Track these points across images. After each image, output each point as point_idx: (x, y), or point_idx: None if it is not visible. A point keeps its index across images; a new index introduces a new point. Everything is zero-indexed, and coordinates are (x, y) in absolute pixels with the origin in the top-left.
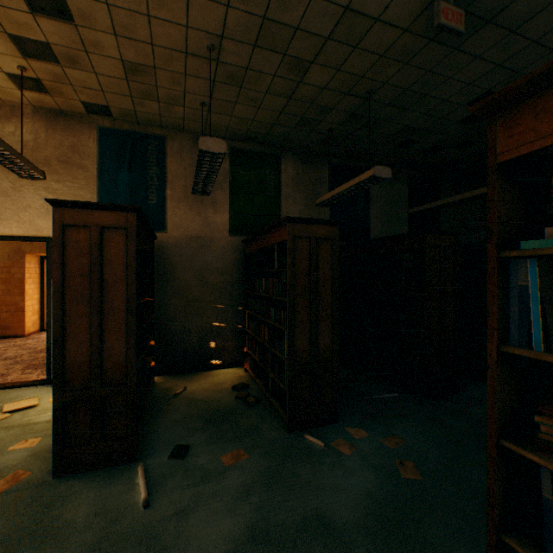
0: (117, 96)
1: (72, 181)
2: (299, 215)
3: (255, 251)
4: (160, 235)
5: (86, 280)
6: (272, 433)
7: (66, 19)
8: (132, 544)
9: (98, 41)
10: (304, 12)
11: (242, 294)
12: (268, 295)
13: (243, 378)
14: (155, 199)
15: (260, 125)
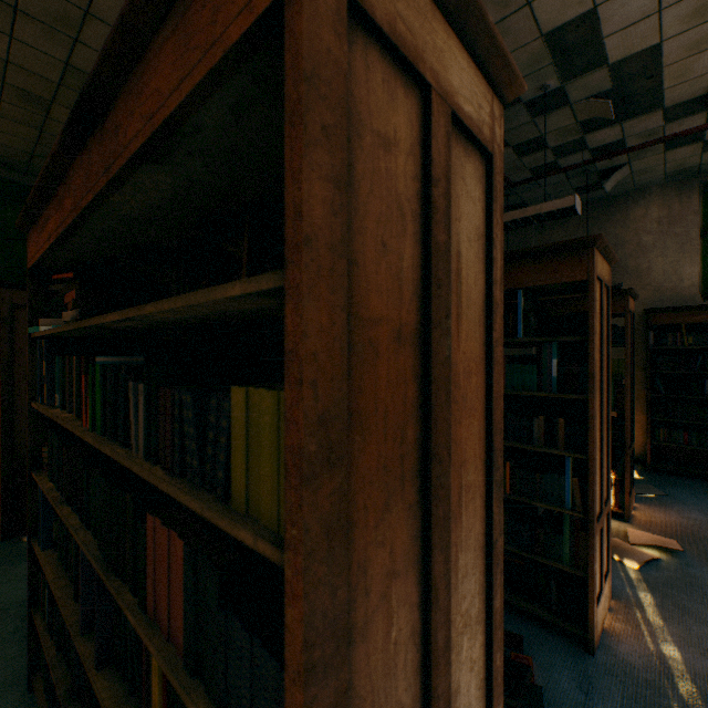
0: None
1: None
2: None
3: None
4: None
5: None
6: None
7: None
8: None
9: None
10: (9, 49)
11: None
12: None
13: None
14: None
15: (10, 151)
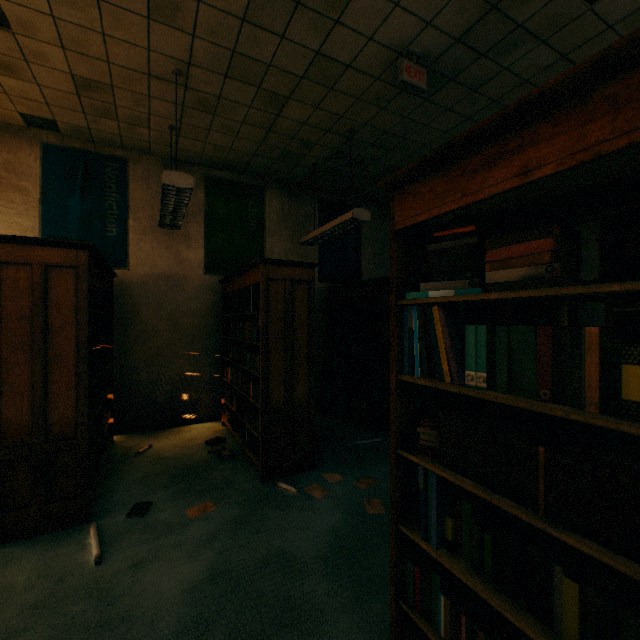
0: (67, 111)
1: (6, 205)
2: (285, 253)
3: (233, 292)
4: (121, 272)
5: (27, 324)
6: (245, 484)
7: (0, 25)
8: (81, 598)
9: (41, 52)
10: (275, 51)
11: (220, 339)
12: (244, 340)
13: (219, 433)
14: (115, 230)
15: (239, 154)
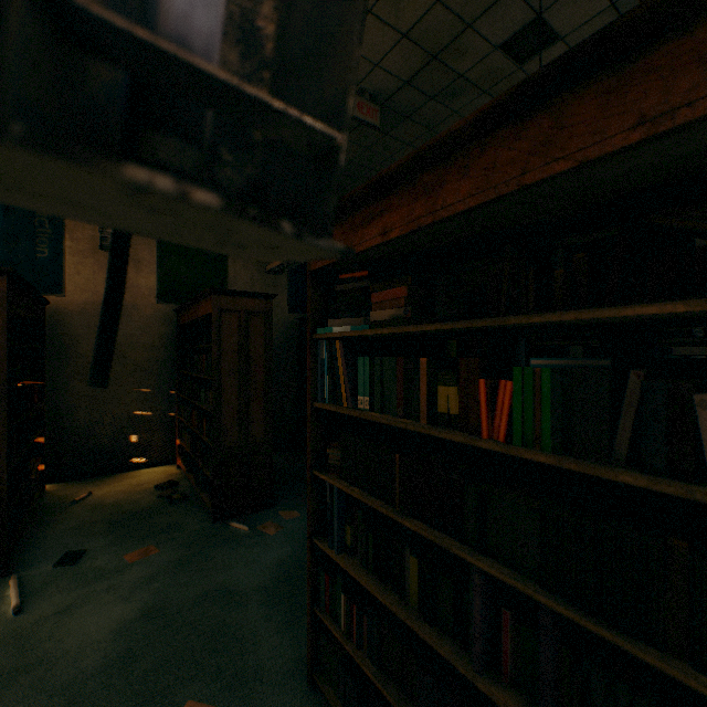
0: None
1: None
2: (251, 281)
3: (188, 322)
4: (55, 299)
5: None
6: (195, 526)
7: None
8: None
9: None
10: None
11: (176, 374)
12: (198, 375)
13: (173, 476)
14: (48, 251)
15: None
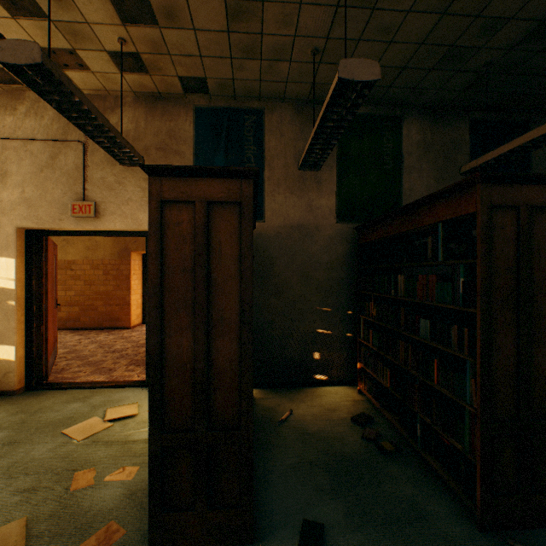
0: (216, 60)
1: None
2: (426, 192)
3: (379, 238)
4: (257, 225)
5: (189, 277)
6: (450, 525)
7: None
8: None
9: None
10: None
11: (352, 294)
12: (415, 300)
13: (360, 405)
14: None
15: (383, 73)
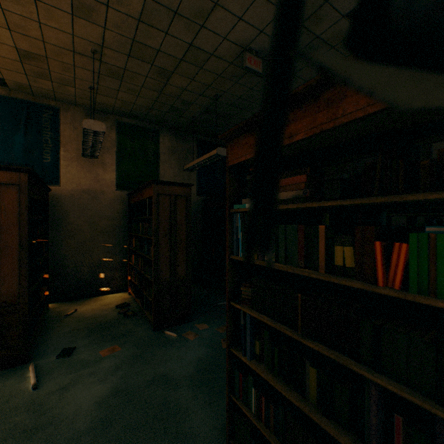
0: (13, 72)
1: None
2: (174, 176)
3: (136, 202)
4: (54, 188)
5: None
6: (142, 333)
7: None
8: (22, 411)
9: None
10: (162, 42)
11: (127, 235)
12: (143, 236)
13: (126, 300)
14: (50, 158)
15: (140, 108)
